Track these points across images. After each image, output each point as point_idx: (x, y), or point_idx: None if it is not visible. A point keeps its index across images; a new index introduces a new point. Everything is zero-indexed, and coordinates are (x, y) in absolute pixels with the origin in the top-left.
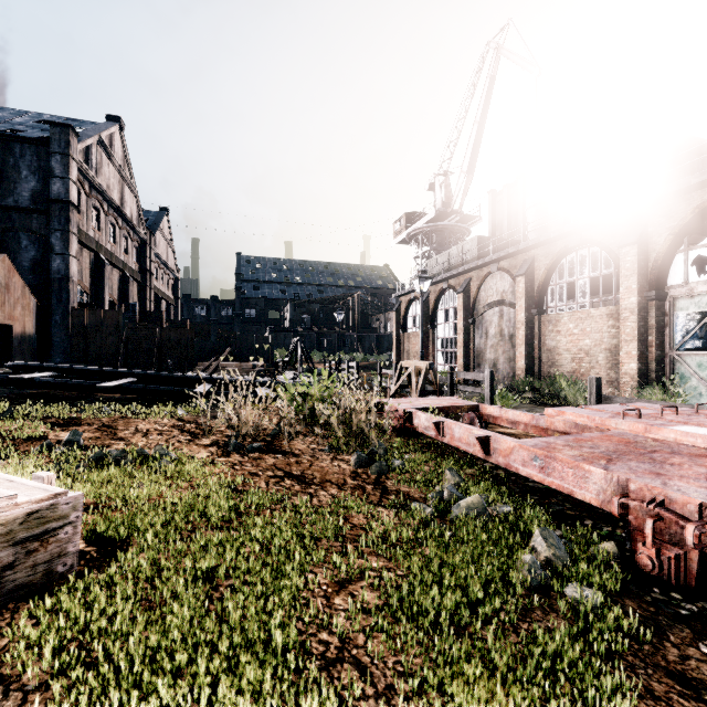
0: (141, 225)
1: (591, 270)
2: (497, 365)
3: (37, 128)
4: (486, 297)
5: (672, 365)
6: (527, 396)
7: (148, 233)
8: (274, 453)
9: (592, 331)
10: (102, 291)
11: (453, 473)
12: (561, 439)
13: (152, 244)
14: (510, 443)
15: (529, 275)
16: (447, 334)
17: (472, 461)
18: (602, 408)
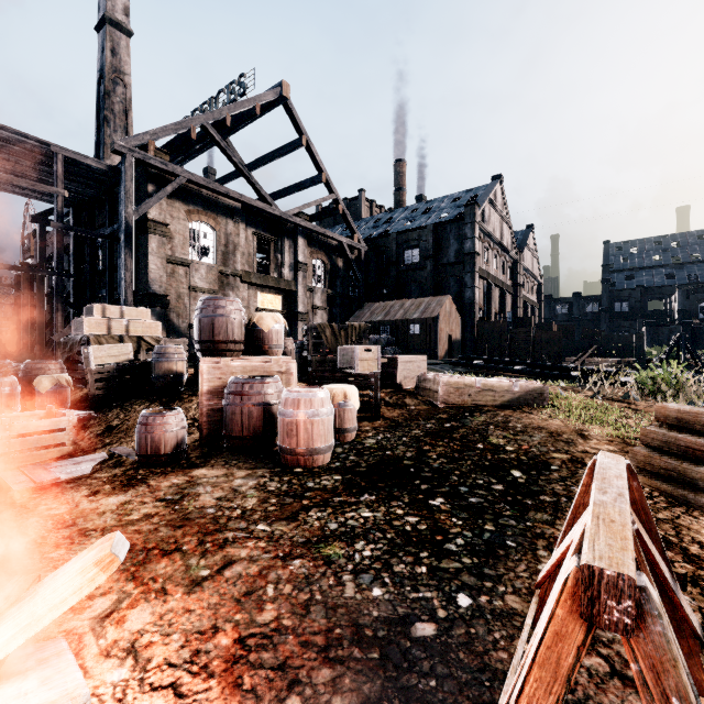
0: (513, 248)
1: None
2: None
3: (453, 207)
4: None
5: None
6: None
7: (518, 253)
8: (622, 402)
9: None
10: (490, 306)
11: None
12: None
13: (521, 261)
14: None
15: None
16: None
17: None
18: None
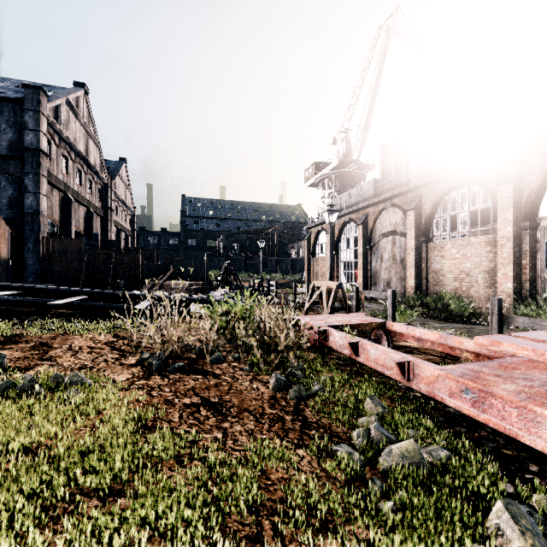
0: (104, 171)
1: (471, 205)
2: (390, 283)
3: (16, 91)
4: (381, 228)
5: (543, 284)
6: (418, 310)
7: (109, 178)
8: (195, 373)
9: (472, 256)
10: (69, 223)
11: (375, 402)
12: (485, 365)
13: (113, 187)
14: (434, 371)
15: (418, 210)
16: (349, 258)
17: (386, 380)
18: (536, 336)
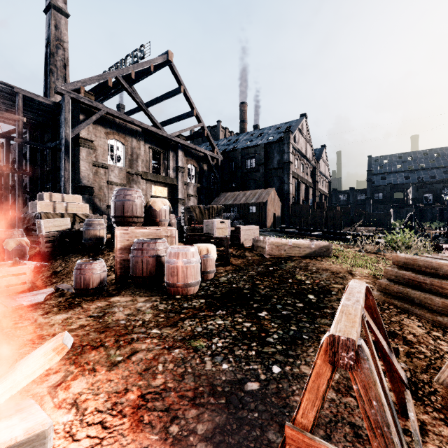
0: (313, 159)
1: None
2: None
3: (276, 133)
4: None
5: None
6: None
7: (316, 162)
8: (376, 254)
9: None
10: (299, 195)
11: None
12: None
13: (318, 167)
14: None
15: None
16: None
17: None
18: None
